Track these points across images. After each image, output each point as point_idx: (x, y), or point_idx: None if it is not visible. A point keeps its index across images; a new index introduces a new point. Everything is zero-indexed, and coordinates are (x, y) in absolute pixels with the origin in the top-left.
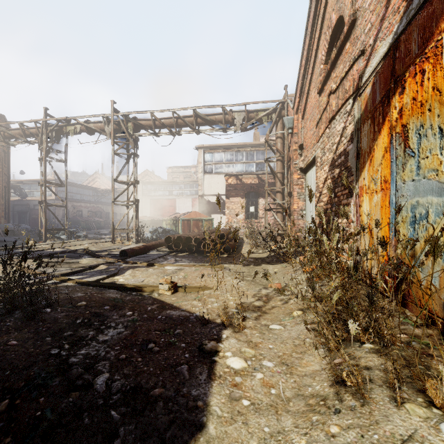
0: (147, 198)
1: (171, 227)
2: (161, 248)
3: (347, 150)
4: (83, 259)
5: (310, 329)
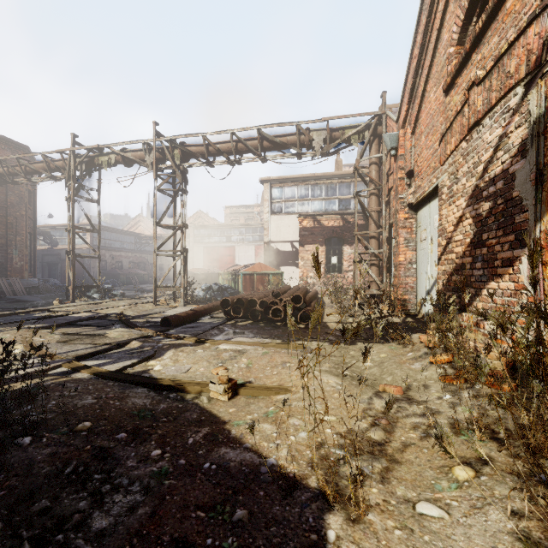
0: (200, 245)
1: (229, 283)
2: (217, 312)
3: (510, 171)
4: (113, 329)
5: (517, 537)
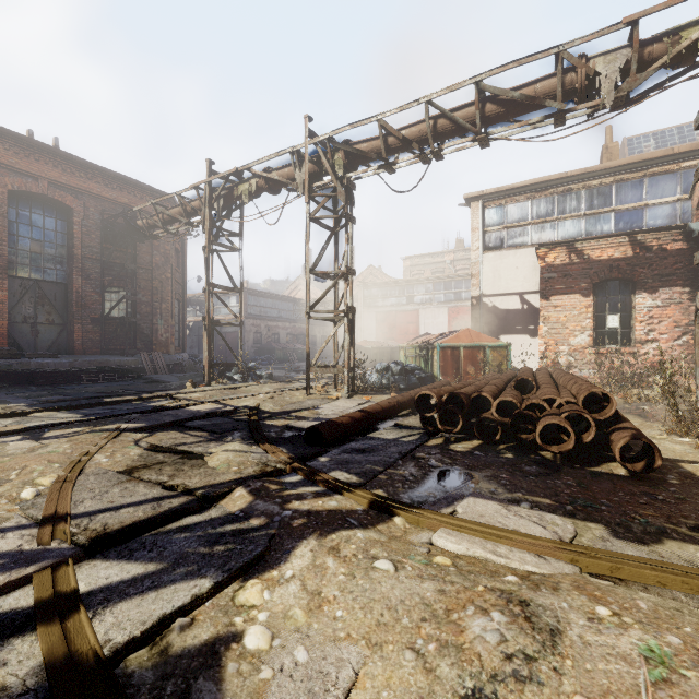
0: (371, 310)
1: (416, 361)
2: (402, 412)
3: None
4: (225, 443)
5: None
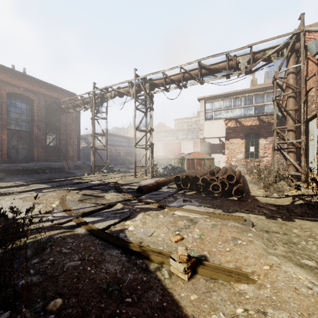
0: (160, 142)
1: (178, 164)
2: (171, 183)
3: None
4: (109, 193)
5: None
